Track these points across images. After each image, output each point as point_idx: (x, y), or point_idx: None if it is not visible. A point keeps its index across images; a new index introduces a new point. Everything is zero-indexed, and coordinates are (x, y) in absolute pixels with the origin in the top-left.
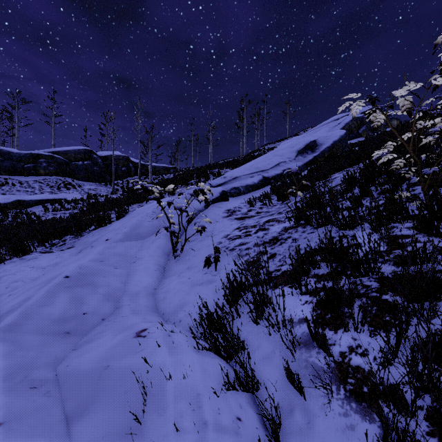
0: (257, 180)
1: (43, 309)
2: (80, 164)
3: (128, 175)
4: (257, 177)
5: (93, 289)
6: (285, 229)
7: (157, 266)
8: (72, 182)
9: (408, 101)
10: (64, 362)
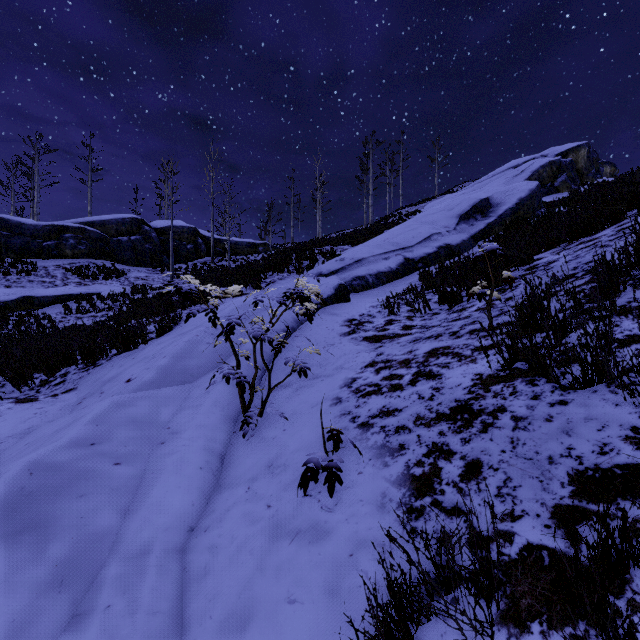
0: (396, 264)
1: None
2: (125, 241)
3: (195, 255)
4: (396, 258)
5: (36, 546)
6: (482, 382)
7: (208, 454)
8: (113, 268)
9: None
10: None
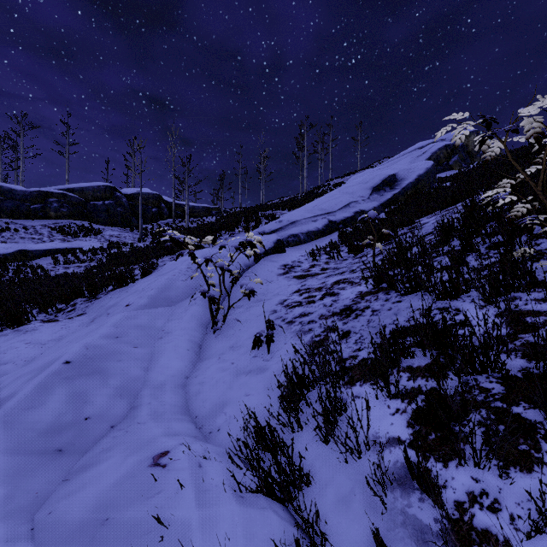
0: (322, 225)
1: (28, 413)
2: (100, 204)
3: (159, 217)
4: (322, 221)
5: (102, 380)
6: (361, 295)
7: (191, 343)
8: (90, 227)
9: (537, 123)
10: (47, 504)
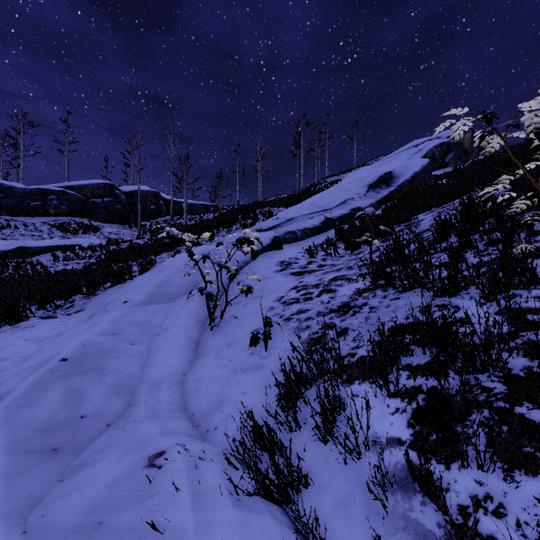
0: (319, 222)
1: (23, 411)
2: (99, 202)
3: (158, 214)
4: (319, 218)
5: (99, 377)
6: (359, 292)
7: (188, 340)
8: (89, 224)
9: (538, 119)
10: (40, 506)
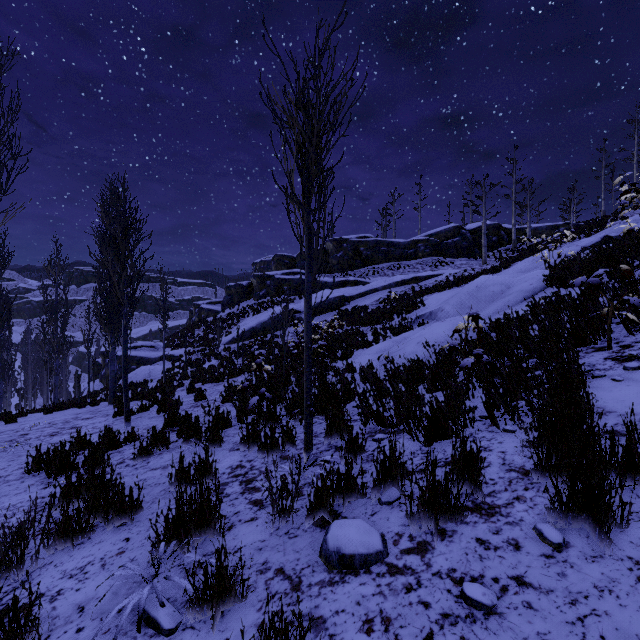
0: None
1: None
2: (450, 242)
3: (498, 245)
4: None
5: None
6: None
7: None
8: (445, 260)
9: None
10: None
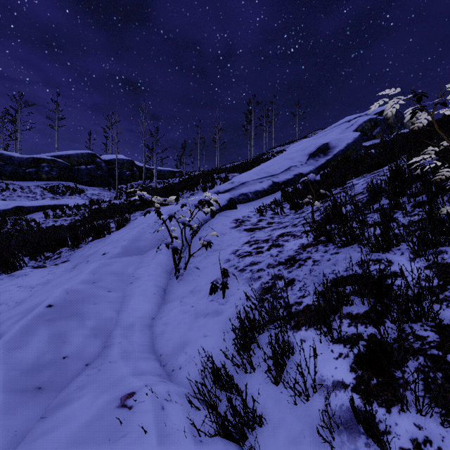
0: (267, 186)
1: (13, 353)
2: (83, 168)
3: (132, 179)
4: (267, 182)
5: (79, 322)
6: (303, 247)
7: (157, 288)
8: (75, 187)
9: None
10: (24, 442)
